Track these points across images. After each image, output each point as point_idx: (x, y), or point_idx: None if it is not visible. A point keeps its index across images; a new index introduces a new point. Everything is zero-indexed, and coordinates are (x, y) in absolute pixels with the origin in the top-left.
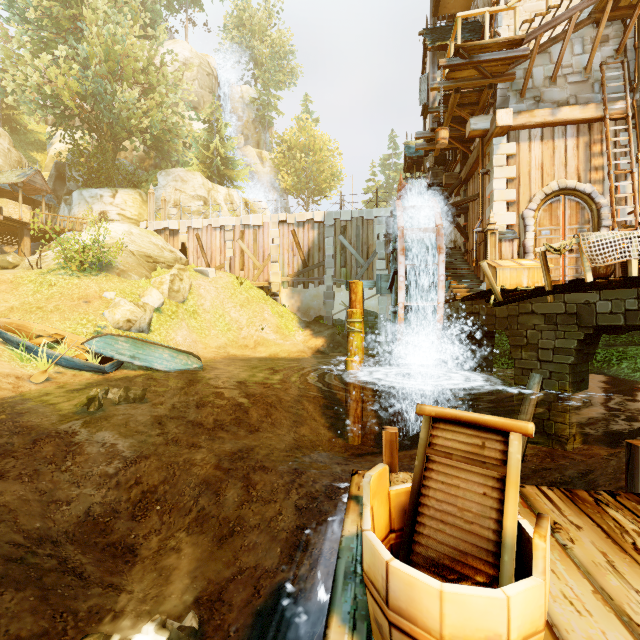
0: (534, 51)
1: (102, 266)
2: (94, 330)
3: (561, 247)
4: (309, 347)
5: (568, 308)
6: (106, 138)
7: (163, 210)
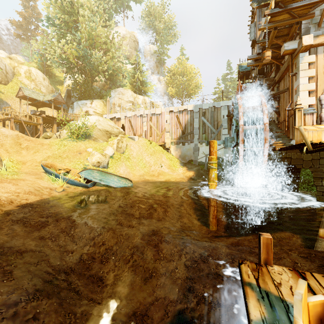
0: None
1: (86, 136)
2: (83, 167)
3: None
4: (186, 176)
5: None
6: (88, 76)
7: (113, 108)
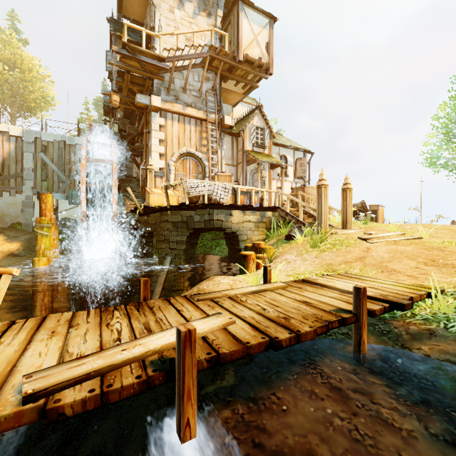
0: (172, 69)
1: None
2: None
3: (174, 184)
4: None
5: (183, 219)
6: None
7: None
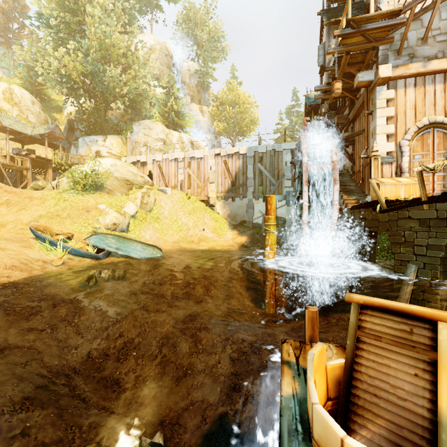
0: (409, 19)
1: (97, 187)
2: (92, 230)
3: (435, 167)
4: (236, 242)
5: (439, 214)
6: (100, 102)
7: (136, 149)
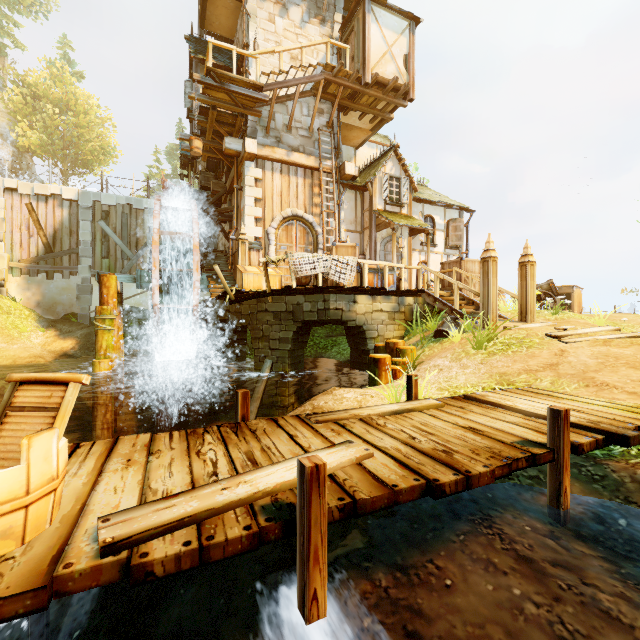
0: (273, 100)
1: None
2: None
3: (276, 260)
4: (51, 350)
5: (288, 307)
6: None
7: None
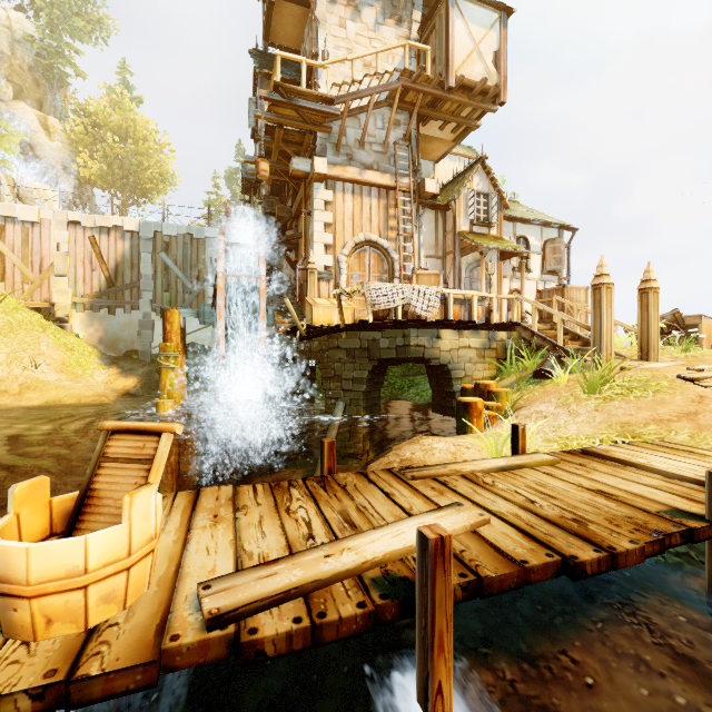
0: (345, 113)
1: None
2: None
3: (351, 291)
4: (113, 389)
5: (362, 344)
6: None
7: None
